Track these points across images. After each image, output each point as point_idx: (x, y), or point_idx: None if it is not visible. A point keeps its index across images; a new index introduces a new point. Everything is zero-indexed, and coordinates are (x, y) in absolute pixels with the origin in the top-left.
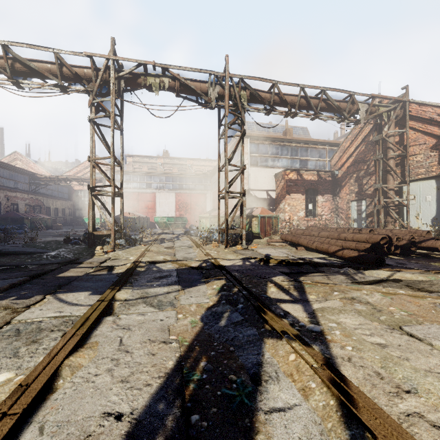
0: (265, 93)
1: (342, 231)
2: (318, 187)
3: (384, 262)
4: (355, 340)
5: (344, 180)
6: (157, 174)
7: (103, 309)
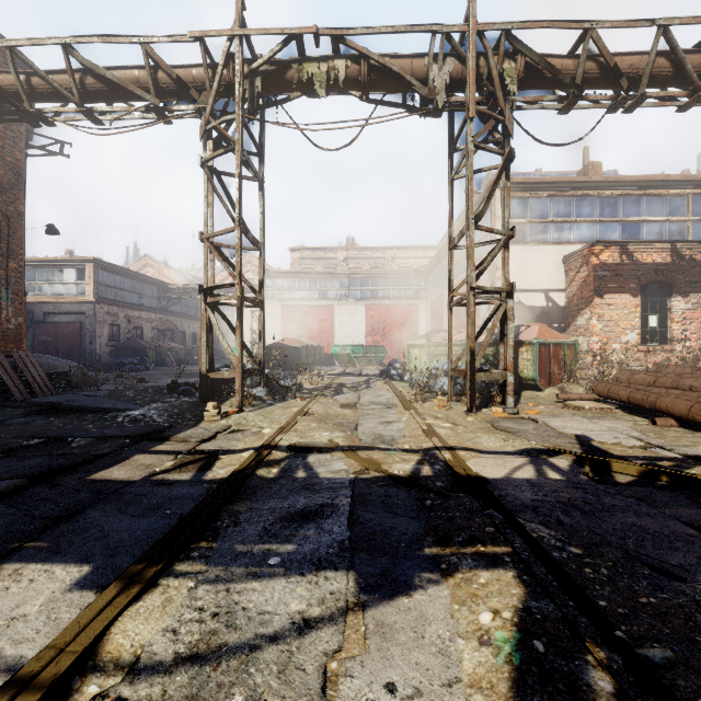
0: (562, 58)
1: None
2: (674, 277)
3: None
4: None
5: None
6: (335, 274)
7: None
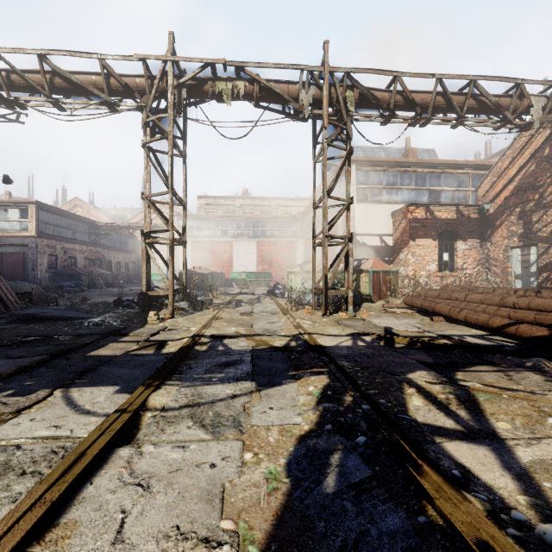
0: (382, 91)
1: (505, 293)
2: (458, 228)
3: None
4: None
5: (500, 217)
6: (234, 218)
7: (117, 431)
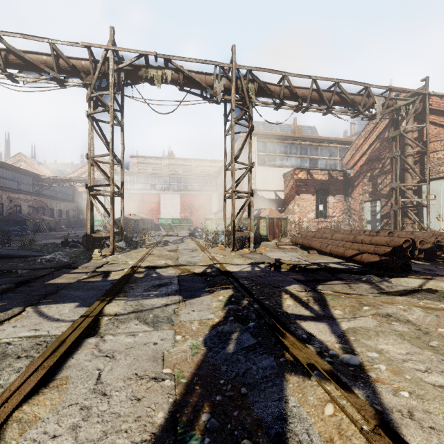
0: (274, 85)
1: (357, 233)
2: (329, 187)
3: (410, 268)
4: (410, 380)
5: (357, 179)
6: (161, 175)
7: (85, 328)
